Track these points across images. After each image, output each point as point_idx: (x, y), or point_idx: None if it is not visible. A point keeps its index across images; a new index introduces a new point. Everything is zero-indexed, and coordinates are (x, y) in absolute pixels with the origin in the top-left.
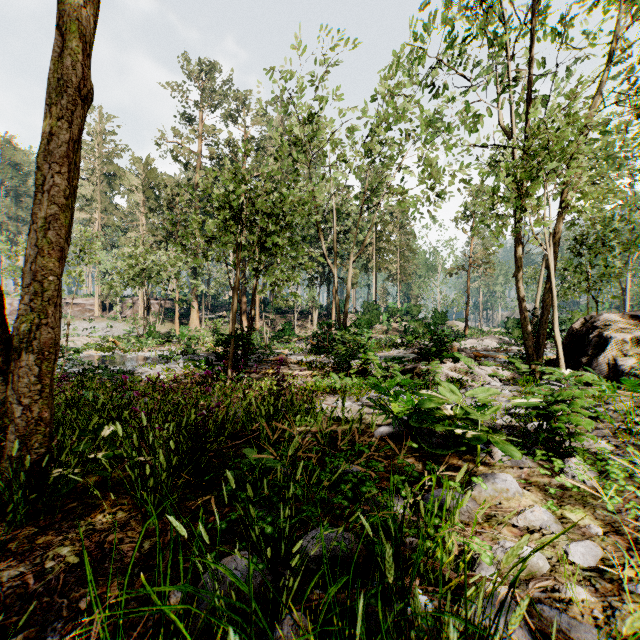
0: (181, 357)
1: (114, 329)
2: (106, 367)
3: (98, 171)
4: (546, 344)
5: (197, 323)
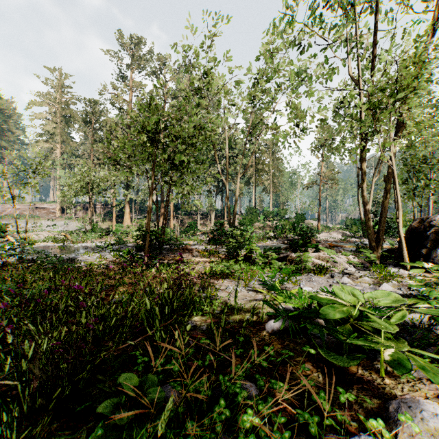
0: (114, 247)
1: (69, 226)
2: (55, 255)
3: (59, 114)
4: None
5: (129, 222)
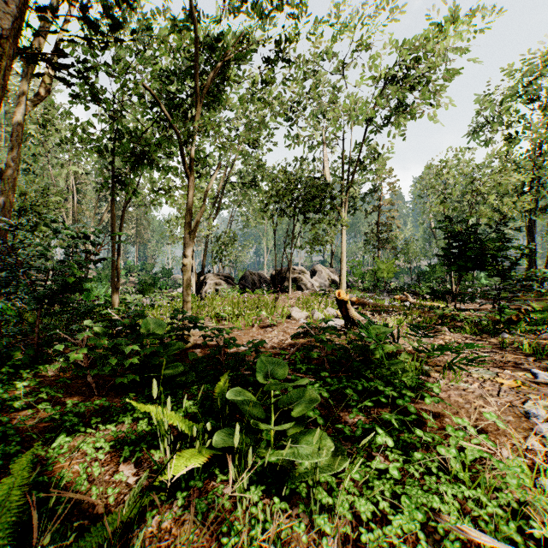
0: None
1: None
2: None
3: None
4: None
5: None
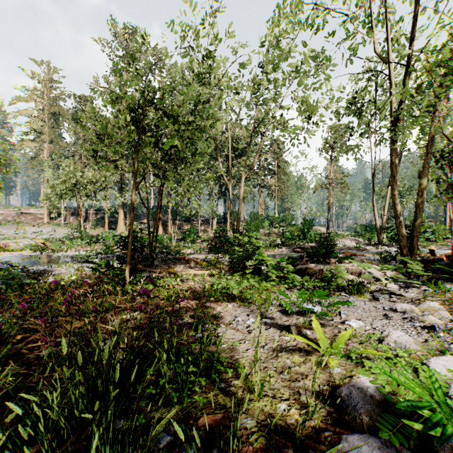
0: (99, 256)
1: (57, 233)
2: (24, 267)
3: (46, 111)
4: (392, 244)
5: (123, 228)
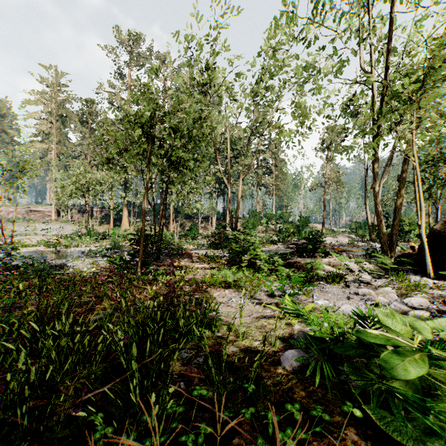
0: (109, 252)
1: (65, 229)
2: (44, 261)
3: (54, 113)
4: None
5: (127, 225)
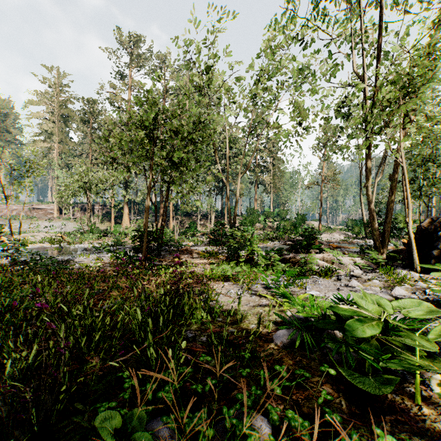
0: (111, 248)
1: (67, 227)
2: (50, 256)
3: (56, 113)
4: None
5: (128, 222)
